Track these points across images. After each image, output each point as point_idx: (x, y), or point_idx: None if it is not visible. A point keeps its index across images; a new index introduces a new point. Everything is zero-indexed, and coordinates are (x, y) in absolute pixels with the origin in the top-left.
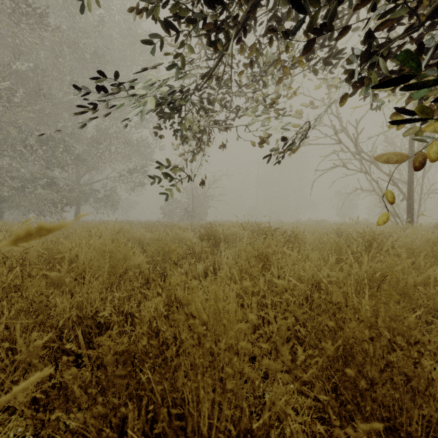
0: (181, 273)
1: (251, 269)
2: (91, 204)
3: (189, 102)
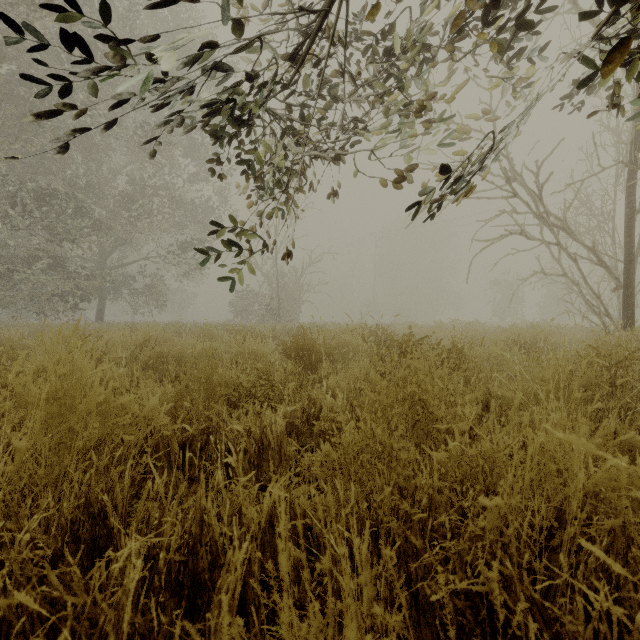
0: (240, 431)
1: (396, 444)
2: (124, 297)
3: (264, 109)
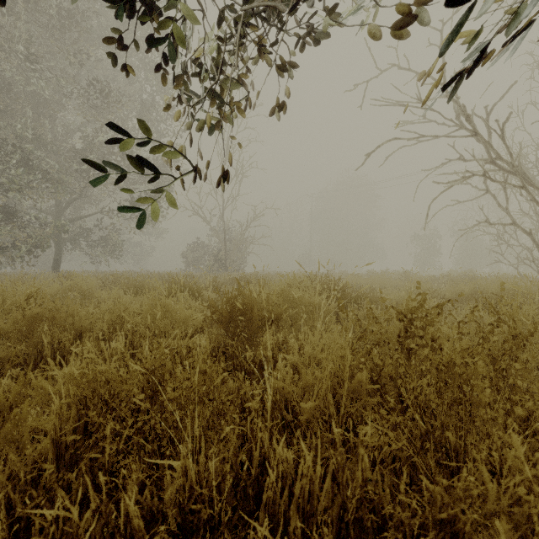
0: None
1: None
2: (83, 249)
3: None
